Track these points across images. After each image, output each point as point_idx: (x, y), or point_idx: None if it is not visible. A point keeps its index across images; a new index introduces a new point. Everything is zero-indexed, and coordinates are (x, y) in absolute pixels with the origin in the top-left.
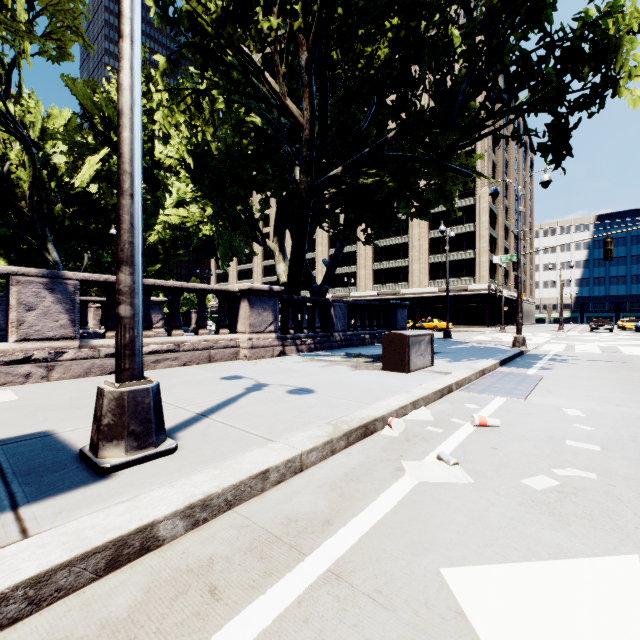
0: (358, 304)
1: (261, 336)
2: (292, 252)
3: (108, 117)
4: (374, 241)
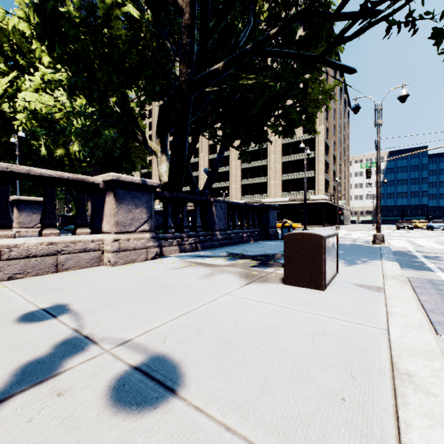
0: (237, 205)
1: (131, 236)
2: (172, 150)
3: (16, 44)
4: (242, 163)
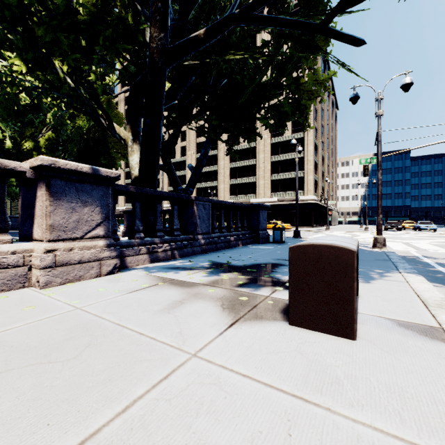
0: (223, 204)
1: (76, 245)
2: (143, 135)
3: None
4: (230, 163)
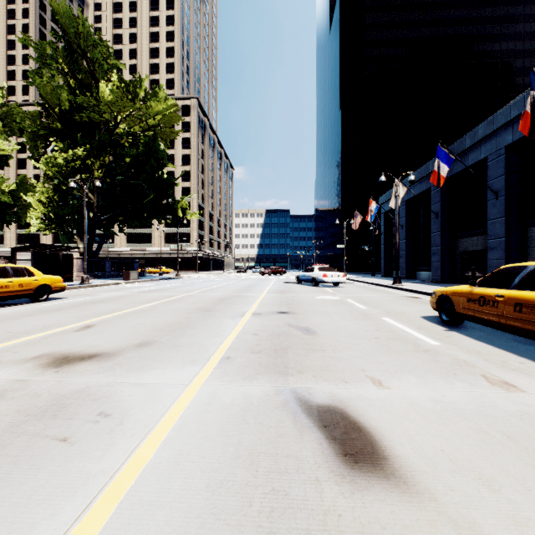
0: (116, 261)
1: (80, 273)
2: (88, 243)
3: None
4: None
